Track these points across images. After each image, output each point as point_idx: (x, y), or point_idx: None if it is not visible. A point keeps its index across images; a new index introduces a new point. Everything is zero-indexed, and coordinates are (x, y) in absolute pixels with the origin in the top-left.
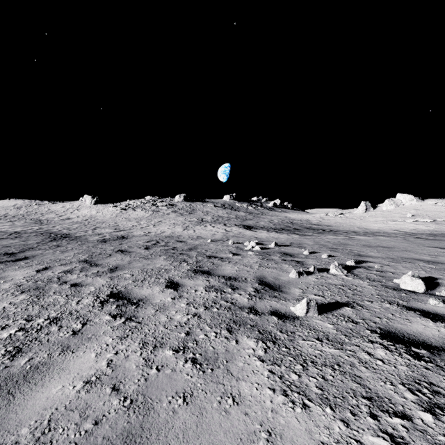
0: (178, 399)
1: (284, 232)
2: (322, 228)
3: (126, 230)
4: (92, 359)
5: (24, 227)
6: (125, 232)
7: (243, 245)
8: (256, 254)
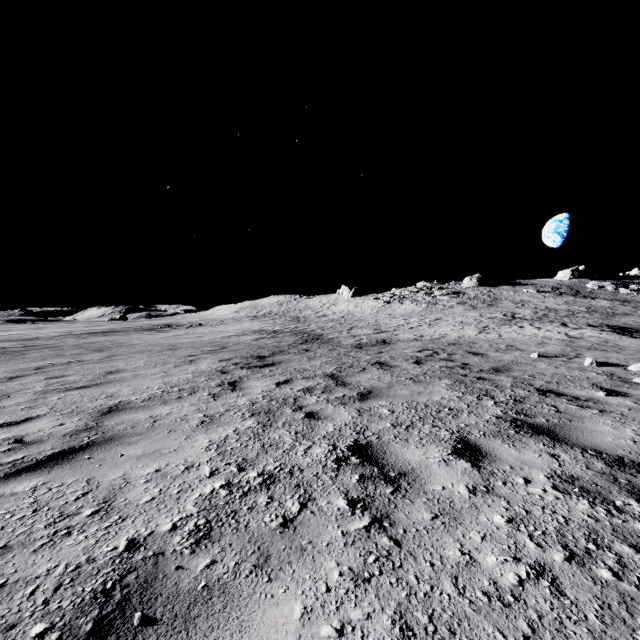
0: None
1: None
2: None
3: (388, 331)
4: (294, 623)
5: (283, 325)
6: (387, 334)
7: (624, 371)
8: None
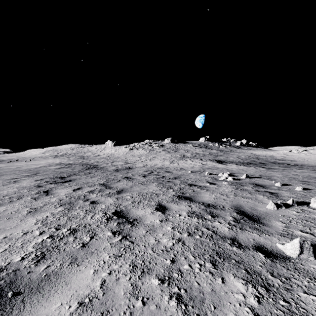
0: None
1: (252, 166)
2: (287, 162)
3: (131, 163)
4: (90, 276)
5: (74, 160)
6: (131, 164)
7: (217, 176)
8: (229, 184)
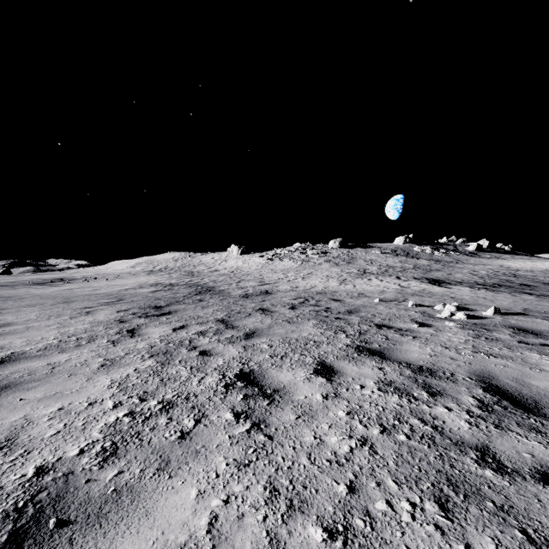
0: None
1: (503, 290)
2: None
3: (271, 284)
4: (190, 502)
5: (178, 279)
6: (270, 286)
7: (432, 310)
8: (460, 326)
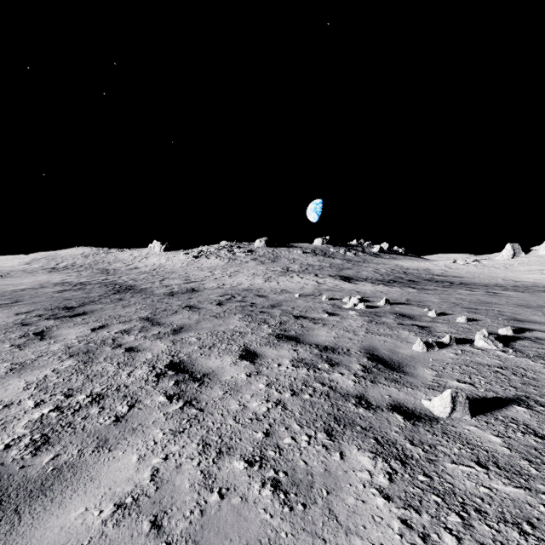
0: None
1: (396, 285)
2: (449, 280)
3: (197, 281)
4: (133, 464)
5: (90, 277)
6: (196, 284)
7: (340, 302)
8: (360, 314)
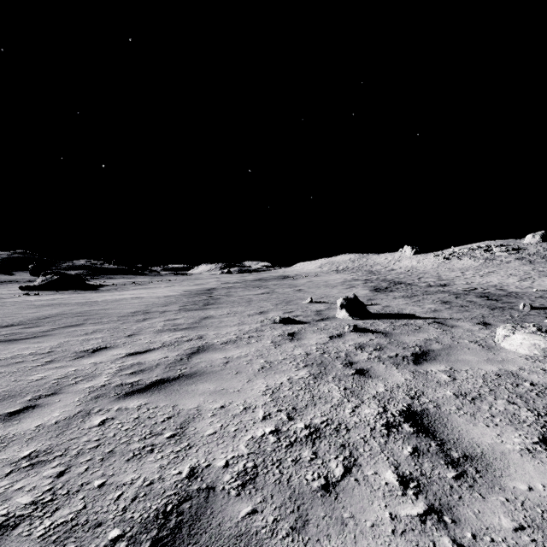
0: (457, 309)
1: None
2: None
3: (448, 280)
4: (436, 305)
5: (365, 276)
6: (447, 281)
7: None
8: None
